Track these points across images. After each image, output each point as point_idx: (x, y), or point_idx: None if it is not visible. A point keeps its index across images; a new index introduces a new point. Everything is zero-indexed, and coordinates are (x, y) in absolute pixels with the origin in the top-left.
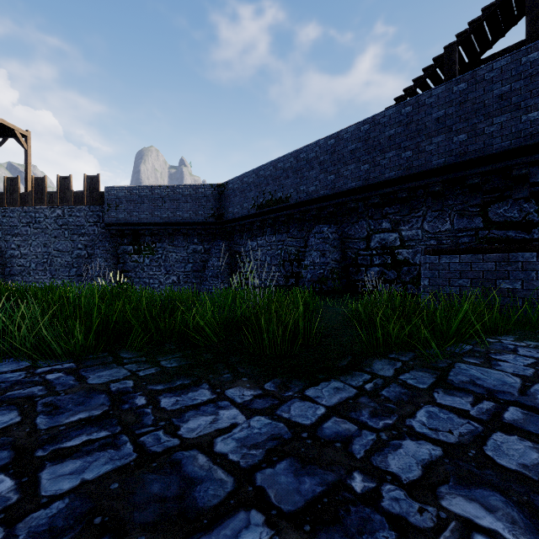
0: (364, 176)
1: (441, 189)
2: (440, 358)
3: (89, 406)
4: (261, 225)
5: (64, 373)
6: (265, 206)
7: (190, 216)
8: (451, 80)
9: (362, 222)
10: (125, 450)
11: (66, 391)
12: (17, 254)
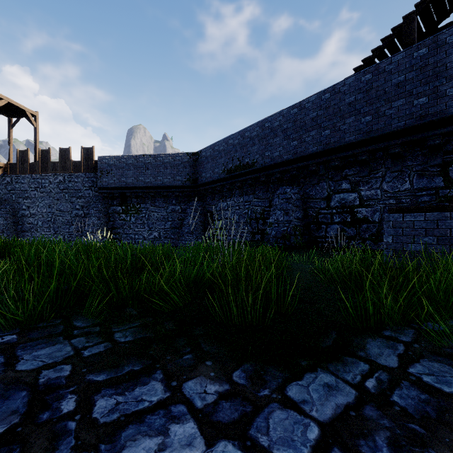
0: (325, 141)
1: (401, 151)
2: (450, 338)
3: None
4: (230, 187)
5: None
6: (234, 171)
7: (169, 180)
8: (412, 46)
9: (323, 184)
10: None
11: None
12: (27, 214)
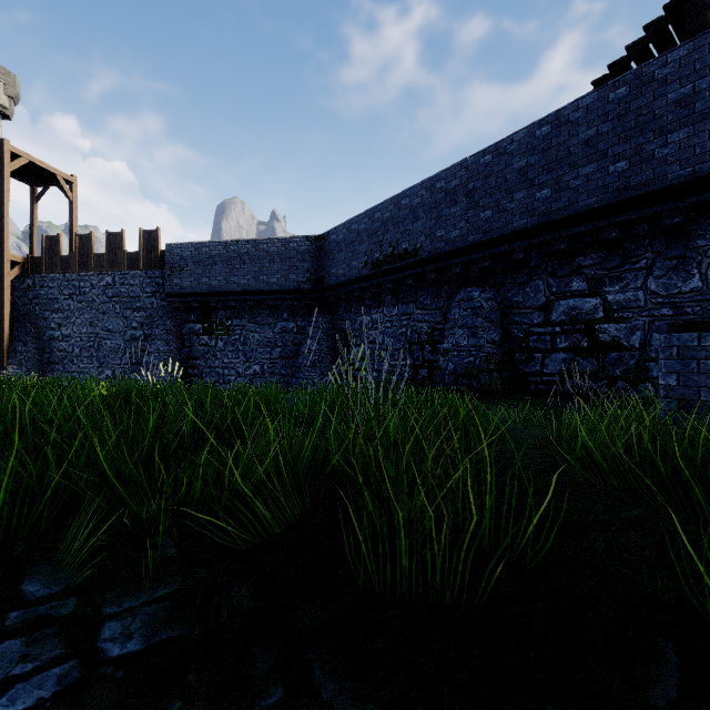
0: (541, 208)
1: (684, 221)
2: None
3: None
4: (377, 291)
5: None
6: (383, 264)
7: (278, 281)
8: (707, 30)
9: (537, 282)
10: None
11: None
12: (57, 336)
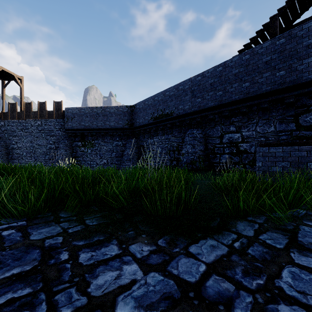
0: (219, 99)
1: (268, 106)
2: (286, 221)
3: (24, 261)
4: (156, 129)
5: (16, 230)
6: (158, 118)
7: (114, 124)
8: (275, 37)
9: (217, 127)
10: (38, 311)
11: (11, 246)
12: (15, 147)
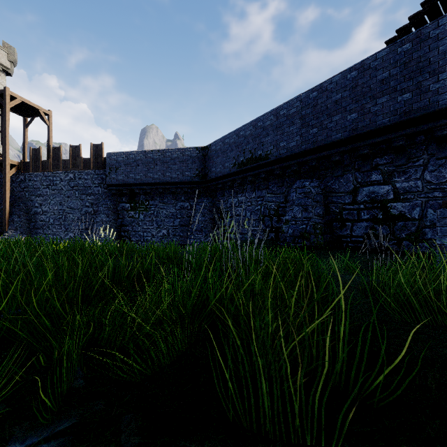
0: (351, 126)
1: None
2: None
3: None
4: (241, 182)
5: None
6: (245, 164)
7: (178, 176)
8: None
9: (347, 175)
10: None
11: None
12: (39, 211)
